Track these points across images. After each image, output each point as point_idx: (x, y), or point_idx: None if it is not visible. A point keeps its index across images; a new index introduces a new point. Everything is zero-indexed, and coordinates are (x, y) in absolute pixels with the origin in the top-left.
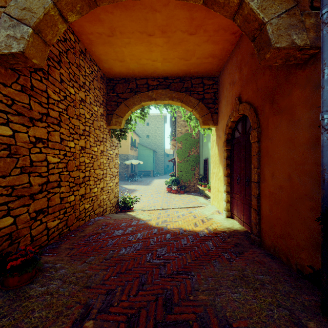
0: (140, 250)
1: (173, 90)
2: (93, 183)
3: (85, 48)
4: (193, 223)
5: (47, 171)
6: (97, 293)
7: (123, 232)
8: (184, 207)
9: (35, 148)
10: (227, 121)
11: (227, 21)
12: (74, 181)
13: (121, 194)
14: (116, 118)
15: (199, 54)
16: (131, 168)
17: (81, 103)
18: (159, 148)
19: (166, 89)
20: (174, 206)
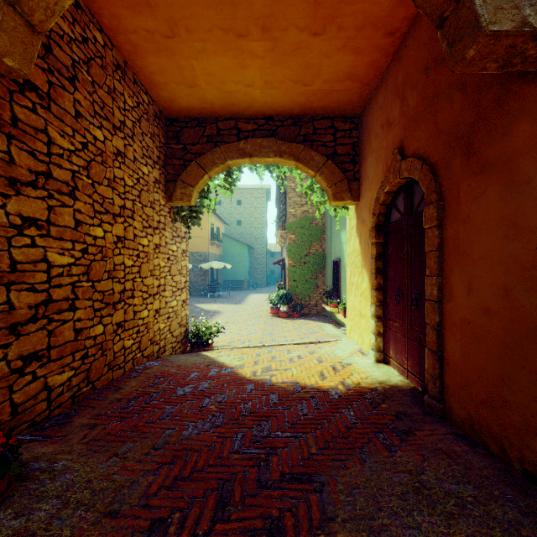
0: (221, 427)
1: (283, 139)
2: (139, 302)
3: (125, 60)
4: (318, 372)
5: (47, 281)
6: (130, 528)
7: (192, 391)
8: (300, 343)
9: (22, 237)
10: (377, 193)
11: (380, 9)
12: (103, 298)
13: (193, 320)
14: (182, 188)
15: (328, 74)
16: (212, 275)
17: (116, 159)
18: (258, 242)
19: (270, 138)
20: (283, 341)
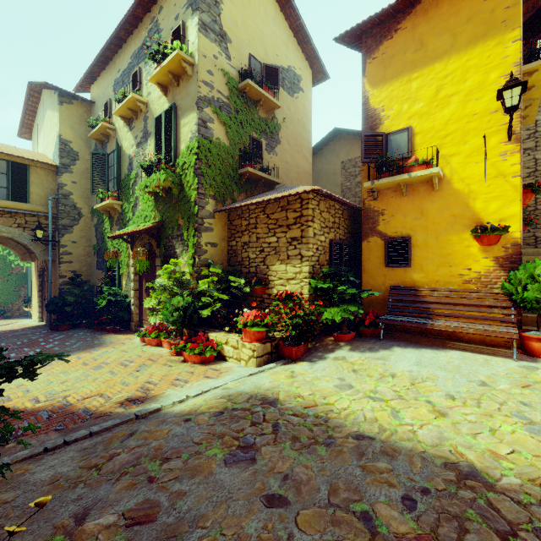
0: None
1: None
2: None
3: None
4: (11, 328)
5: None
6: None
7: None
8: (3, 325)
9: None
10: (39, 264)
11: None
12: None
13: None
14: None
15: None
16: None
17: None
18: None
19: None
20: None
